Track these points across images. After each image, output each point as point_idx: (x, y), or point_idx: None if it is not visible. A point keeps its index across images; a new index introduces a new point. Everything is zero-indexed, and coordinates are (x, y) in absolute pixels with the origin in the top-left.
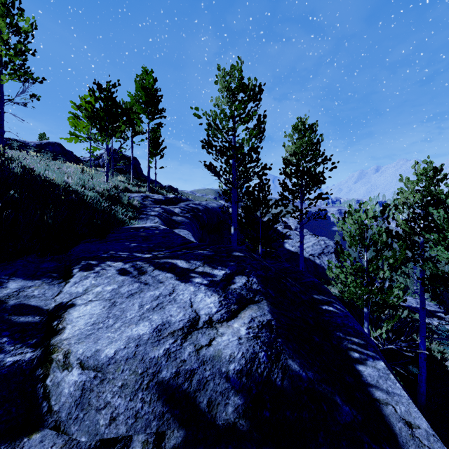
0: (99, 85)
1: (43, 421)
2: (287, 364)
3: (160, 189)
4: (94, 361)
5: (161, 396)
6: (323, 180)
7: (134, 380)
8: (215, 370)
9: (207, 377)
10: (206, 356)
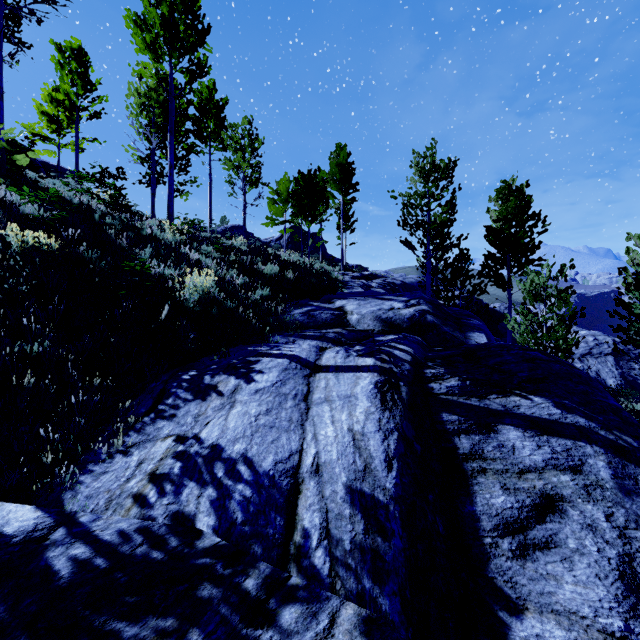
0: (303, 175)
1: (348, 326)
2: (426, 317)
3: None
4: (360, 313)
5: (382, 322)
6: (532, 246)
7: (373, 318)
8: (400, 317)
9: (397, 319)
10: (397, 314)
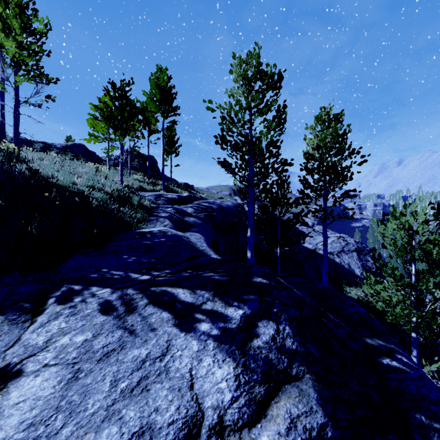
0: (114, 85)
1: None
2: None
3: (176, 187)
4: None
5: None
6: (350, 176)
7: None
8: None
9: None
10: None
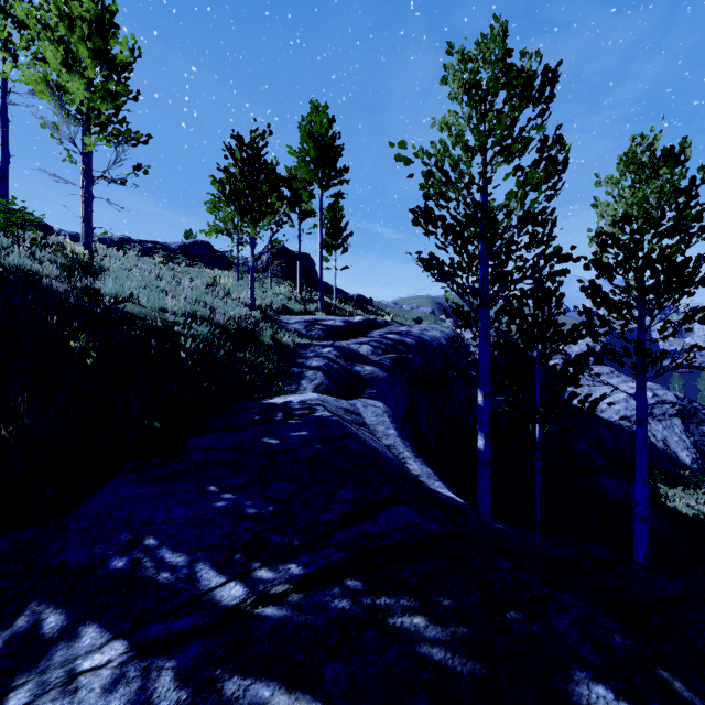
0: (240, 139)
1: None
2: None
3: (344, 302)
4: None
5: None
6: None
7: None
8: None
9: None
10: None
